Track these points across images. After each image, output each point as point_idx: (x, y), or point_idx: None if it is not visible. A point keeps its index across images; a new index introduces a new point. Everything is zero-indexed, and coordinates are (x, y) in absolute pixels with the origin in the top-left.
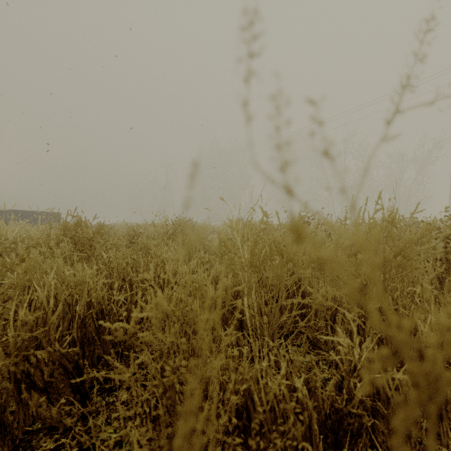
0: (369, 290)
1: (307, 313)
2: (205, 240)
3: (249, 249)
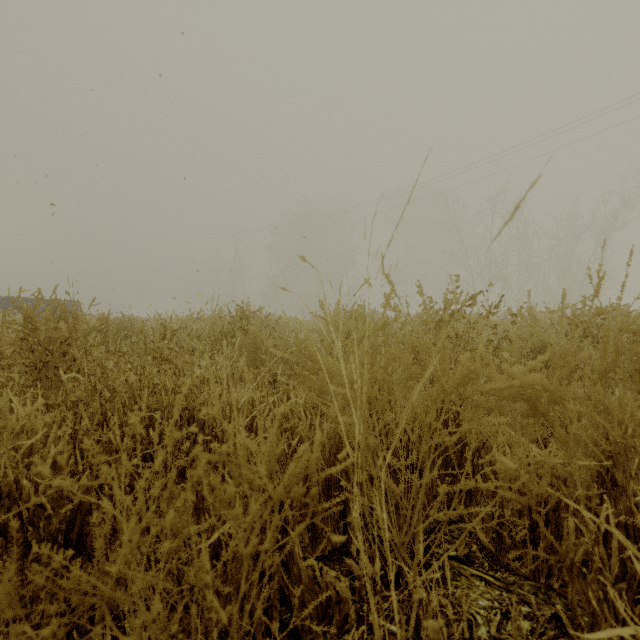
0: (630, 458)
1: (473, 489)
2: (282, 343)
3: (366, 372)
